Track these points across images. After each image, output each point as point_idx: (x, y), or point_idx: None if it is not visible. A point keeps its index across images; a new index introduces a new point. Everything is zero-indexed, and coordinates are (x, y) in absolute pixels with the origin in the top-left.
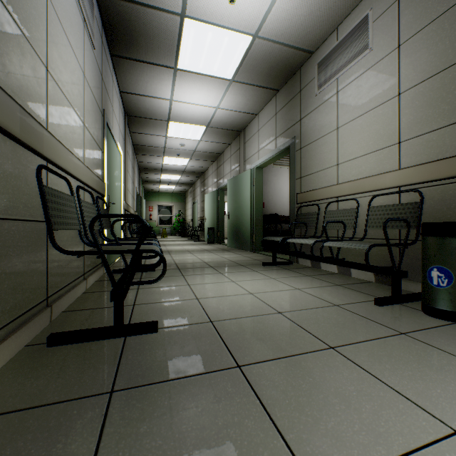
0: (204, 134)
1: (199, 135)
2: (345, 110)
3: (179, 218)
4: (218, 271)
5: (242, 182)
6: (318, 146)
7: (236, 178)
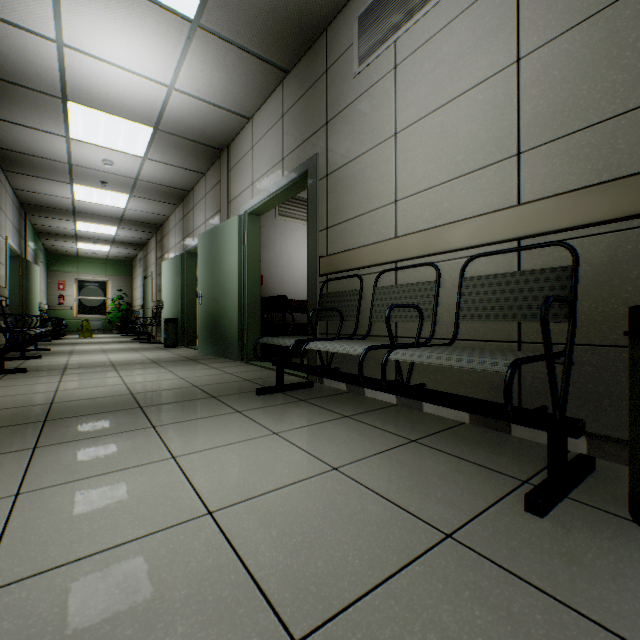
0: (151, 145)
1: (140, 144)
2: (411, 99)
3: (121, 303)
4: (150, 419)
5: (224, 239)
6: (360, 169)
7: (213, 231)
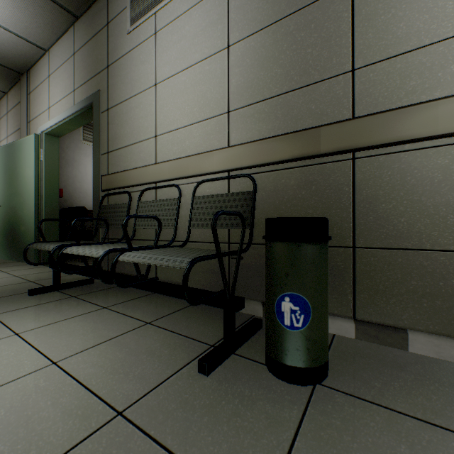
0: None
1: None
2: (166, 60)
3: None
4: None
5: (22, 154)
6: (132, 108)
7: (11, 146)
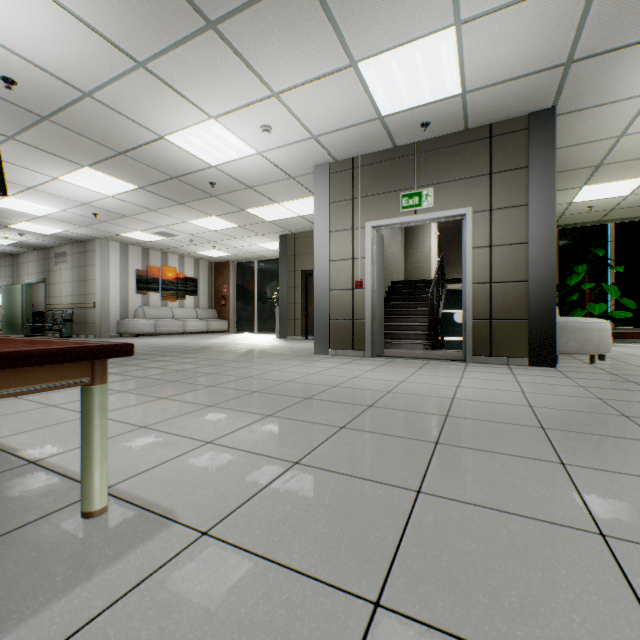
0: None
1: None
2: (63, 278)
3: None
4: None
5: (16, 291)
6: (56, 287)
7: (11, 286)
